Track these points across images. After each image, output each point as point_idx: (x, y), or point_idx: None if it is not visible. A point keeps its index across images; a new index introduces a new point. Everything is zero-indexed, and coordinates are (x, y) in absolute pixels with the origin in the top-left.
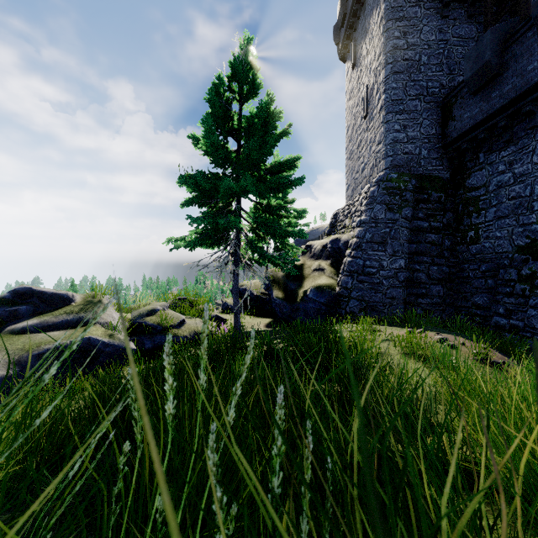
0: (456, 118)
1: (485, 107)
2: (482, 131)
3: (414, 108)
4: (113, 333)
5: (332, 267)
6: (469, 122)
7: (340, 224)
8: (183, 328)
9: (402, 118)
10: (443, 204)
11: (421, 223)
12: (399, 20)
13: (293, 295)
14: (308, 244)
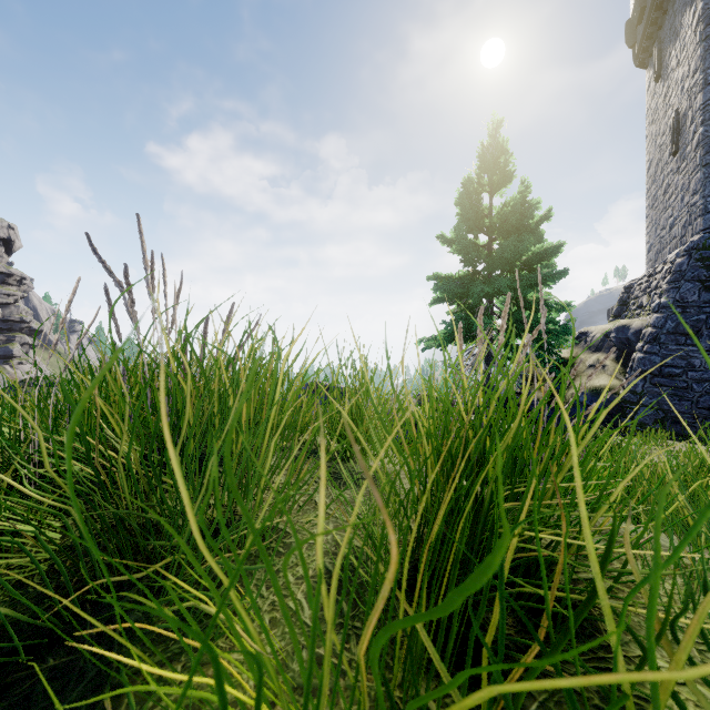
0: None
1: None
2: None
3: None
4: None
5: (617, 363)
6: None
7: (633, 302)
8: None
9: None
10: None
11: None
12: None
13: None
14: (583, 330)
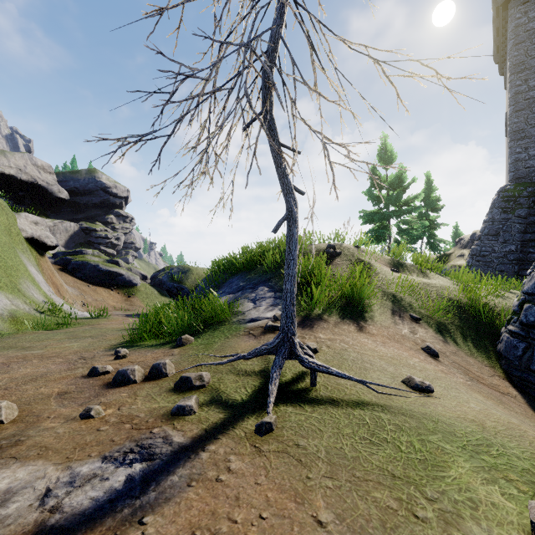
0: None
1: None
2: None
3: (534, 133)
4: None
5: None
6: None
7: None
8: None
9: (523, 142)
10: None
11: None
12: (520, 72)
13: None
14: (461, 237)
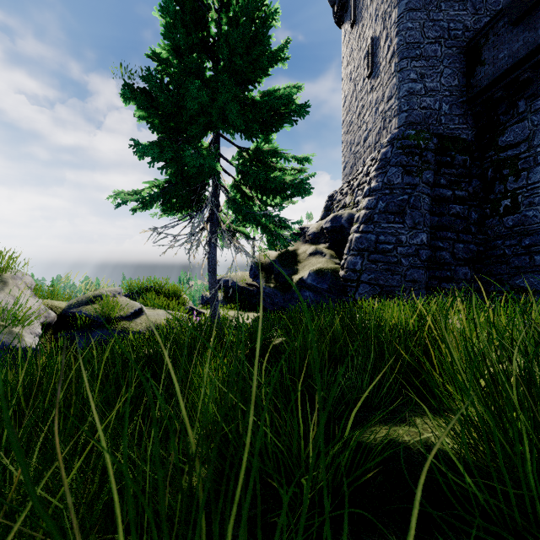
0: (486, 61)
1: (532, 37)
2: (527, 69)
3: (433, 53)
4: (1, 323)
5: (332, 250)
6: (507, 62)
7: (337, 205)
8: (138, 320)
9: (419, 65)
10: (468, 169)
11: (444, 191)
12: None
13: (287, 282)
14: (302, 227)
